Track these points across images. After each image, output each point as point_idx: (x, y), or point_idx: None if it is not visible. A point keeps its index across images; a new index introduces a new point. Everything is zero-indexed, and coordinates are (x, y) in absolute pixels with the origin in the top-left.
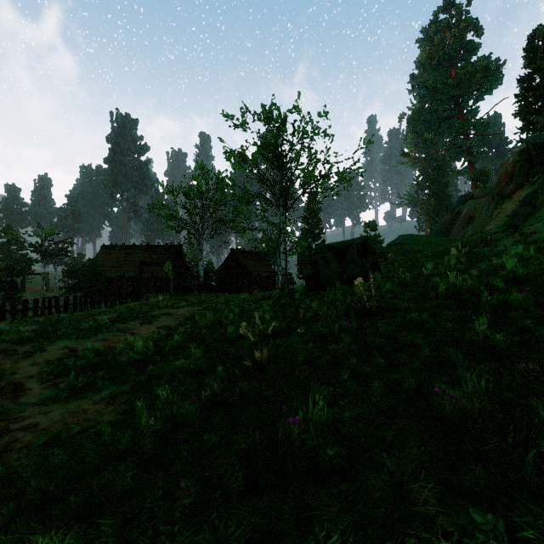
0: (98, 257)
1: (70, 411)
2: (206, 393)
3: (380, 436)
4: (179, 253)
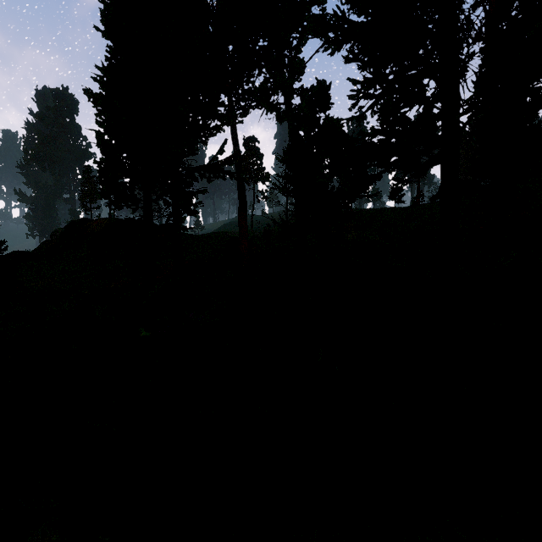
0: None
1: None
2: None
3: None
4: None
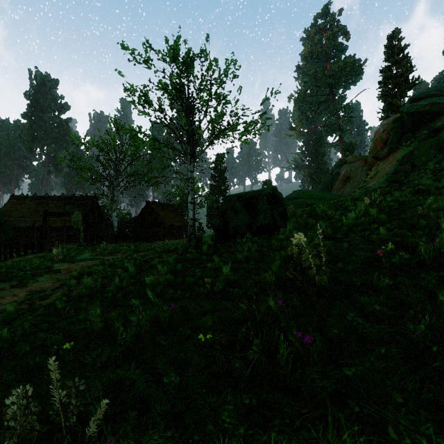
0: (5, 207)
1: None
2: None
3: None
4: (95, 204)
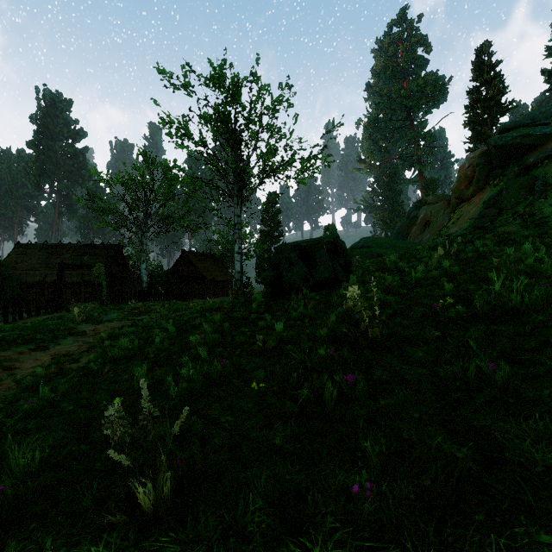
0: (9, 258)
1: None
2: None
3: None
4: (119, 254)
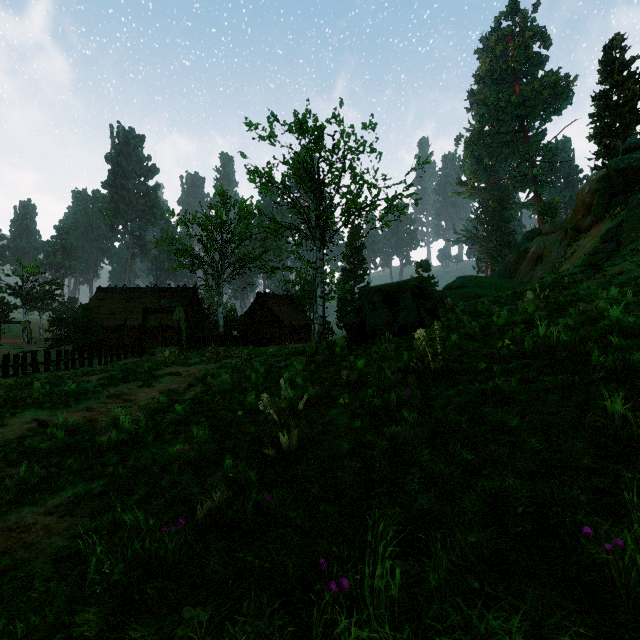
0: (92, 302)
1: (6, 528)
2: (203, 507)
3: (497, 627)
4: (194, 297)
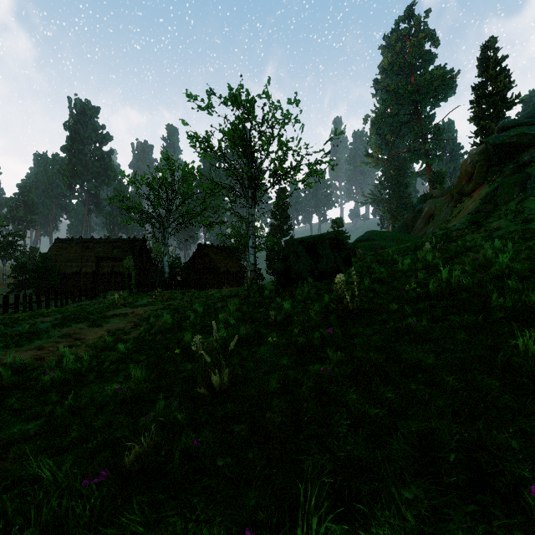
0: (51, 252)
1: None
2: (131, 453)
3: None
4: (143, 248)
